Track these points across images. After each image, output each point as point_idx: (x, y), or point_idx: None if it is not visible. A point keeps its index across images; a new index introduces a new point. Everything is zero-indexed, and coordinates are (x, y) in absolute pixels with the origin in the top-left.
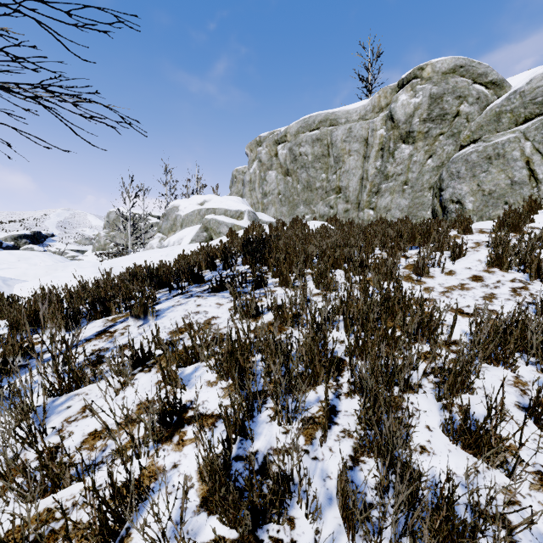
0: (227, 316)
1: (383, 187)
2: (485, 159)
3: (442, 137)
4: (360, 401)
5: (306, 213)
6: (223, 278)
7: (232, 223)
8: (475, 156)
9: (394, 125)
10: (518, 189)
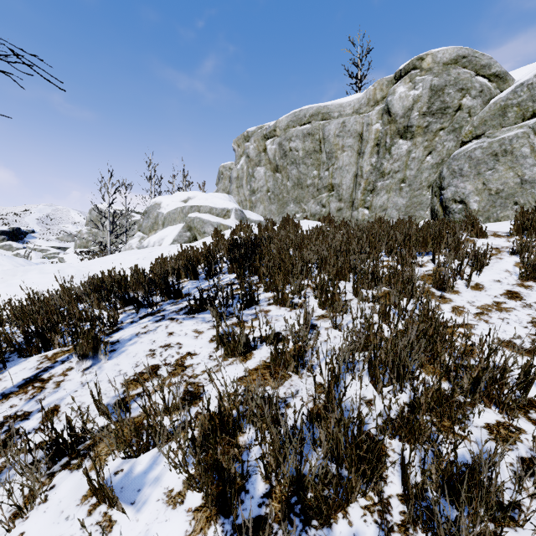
0: (207, 353)
1: (379, 184)
2: (491, 156)
3: (442, 132)
4: None
5: (297, 211)
6: (205, 291)
7: (218, 222)
8: (479, 153)
9: (390, 120)
10: (529, 188)
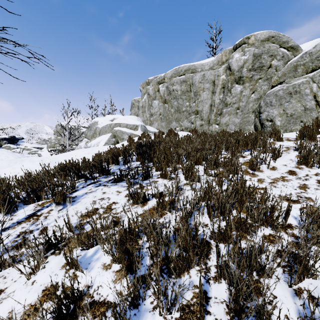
0: (123, 202)
1: (224, 110)
2: (288, 94)
3: (260, 80)
4: (229, 295)
5: (177, 126)
6: (123, 171)
7: (131, 133)
8: (281, 92)
9: (231, 73)
10: (309, 113)
